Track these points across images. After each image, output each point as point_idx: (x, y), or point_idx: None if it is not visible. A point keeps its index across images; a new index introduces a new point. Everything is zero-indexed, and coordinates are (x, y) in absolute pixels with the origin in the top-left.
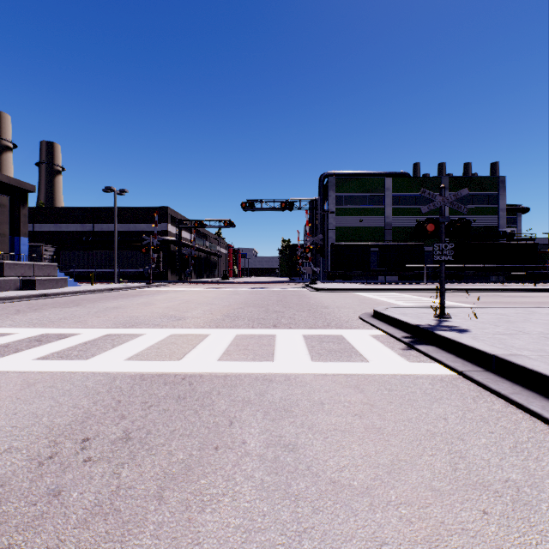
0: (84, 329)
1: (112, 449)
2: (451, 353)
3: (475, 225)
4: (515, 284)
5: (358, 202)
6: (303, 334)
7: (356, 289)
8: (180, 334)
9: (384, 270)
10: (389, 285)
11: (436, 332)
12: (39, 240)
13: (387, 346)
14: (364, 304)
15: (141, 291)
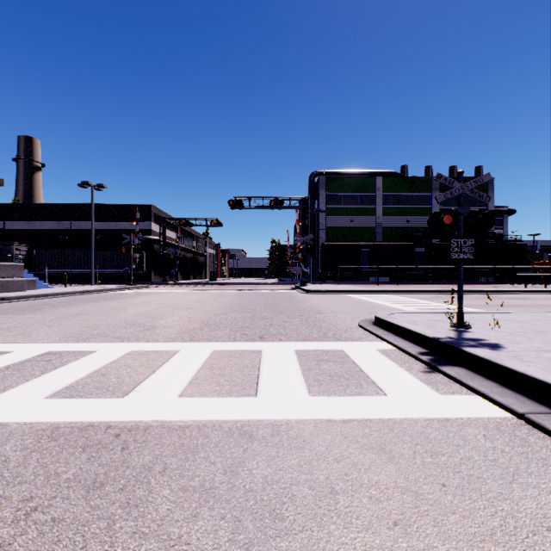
0: (20, 345)
1: None
2: (491, 380)
3: None
4: (505, 285)
5: (349, 202)
6: (295, 350)
7: (349, 291)
8: (142, 350)
9: (376, 271)
10: (381, 286)
11: (464, 349)
12: (10, 239)
13: (403, 368)
14: (361, 308)
15: (118, 293)
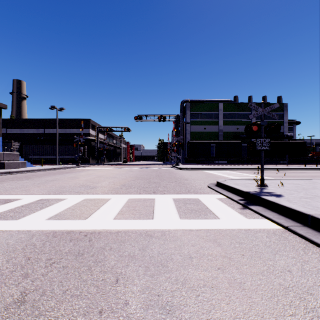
0: (25, 196)
1: (3, 316)
2: (274, 212)
3: None
4: (293, 165)
5: (204, 117)
6: (173, 198)
7: (203, 168)
8: (90, 198)
9: (219, 157)
10: (222, 166)
11: (262, 197)
12: (10, 139)
13: (229, 207)
14: (209, 178)
15: (72, 169)
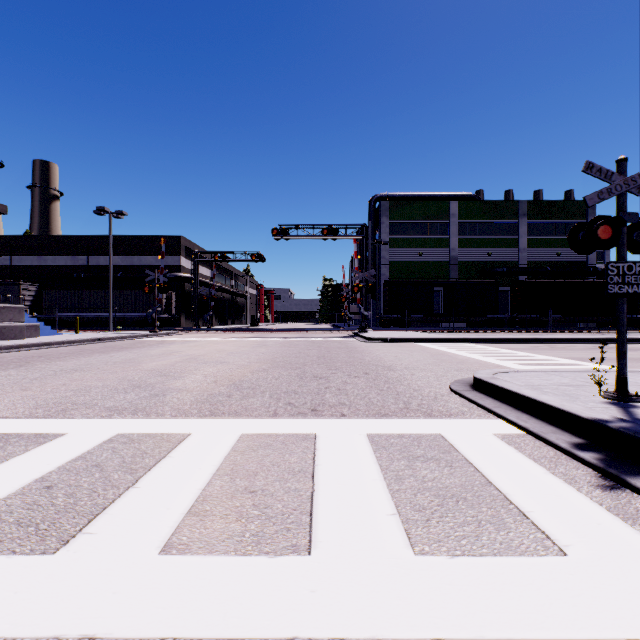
0: None
1: None
2: None
3: (559, 259)
4: (613, 332)
5: (418, 231)
6: (368, 435)
7: (421, 339)
8: (132, 434)
9: (450, 315)
10: (458, 333)
11: None
12: (18, 277)
13: (558, 477)
14: (444, 363)
15: (137, 342)
